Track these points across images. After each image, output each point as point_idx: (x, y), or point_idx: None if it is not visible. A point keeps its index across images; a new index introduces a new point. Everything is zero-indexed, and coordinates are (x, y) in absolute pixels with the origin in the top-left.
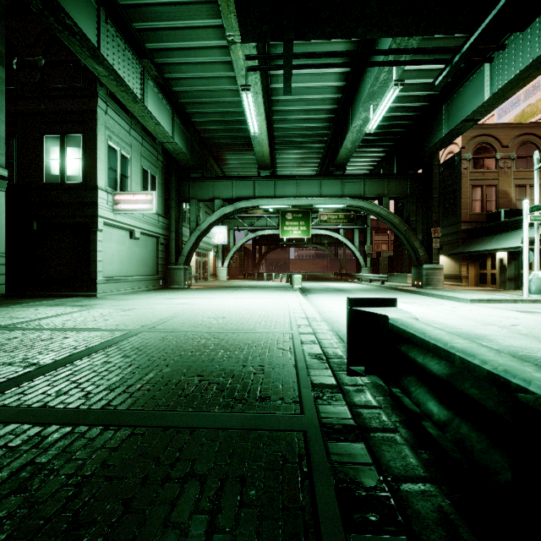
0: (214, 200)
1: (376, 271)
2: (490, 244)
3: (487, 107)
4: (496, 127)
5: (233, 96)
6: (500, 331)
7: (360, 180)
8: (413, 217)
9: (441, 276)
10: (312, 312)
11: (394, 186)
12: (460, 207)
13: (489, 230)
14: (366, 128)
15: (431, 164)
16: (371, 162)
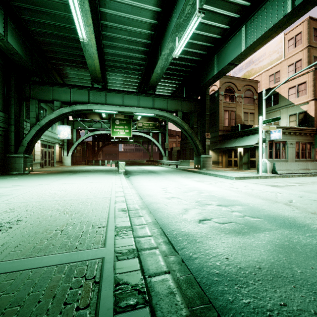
0: (54, 102)
1: (170, 159)
2: (235, 143)
3: (243, 56)
4: (235, 79)
5: (66, 11)
6: (294, 211)
7: (164, 99)
8: (196, 125)
9: (211, 162)
10: (133, 199)
11: (184, 105)
12: (218, 122)
13: (233, 135)
14: (173, 54)
15: (205, 94)
16: (170, 90)
